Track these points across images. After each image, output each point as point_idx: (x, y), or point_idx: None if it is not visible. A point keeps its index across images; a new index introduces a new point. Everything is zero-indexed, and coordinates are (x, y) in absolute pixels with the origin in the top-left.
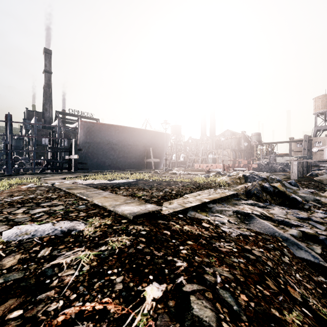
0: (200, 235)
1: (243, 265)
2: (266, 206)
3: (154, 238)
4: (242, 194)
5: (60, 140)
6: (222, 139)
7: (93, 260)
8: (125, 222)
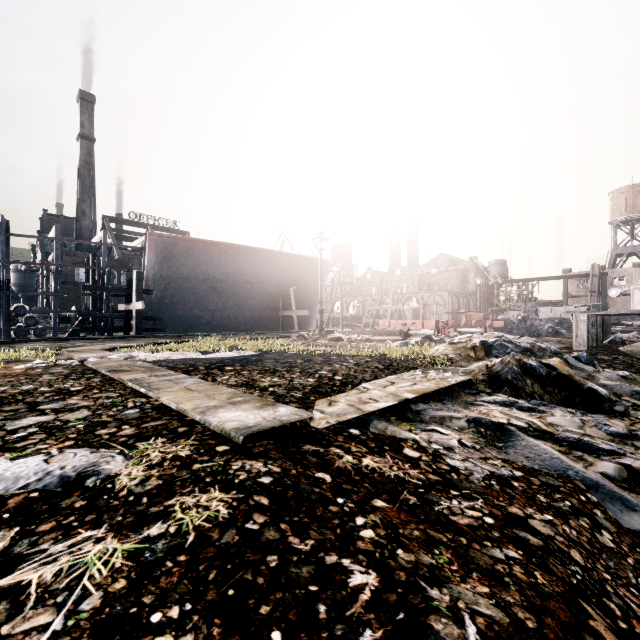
0: (402, 480)
1: (522, 570)
2: (536, 408)
3: (292, 494)
4: (481, 381)
5: (108, 272)
6: (433, 272)
7: (118, 572)
8: (225, 450)
